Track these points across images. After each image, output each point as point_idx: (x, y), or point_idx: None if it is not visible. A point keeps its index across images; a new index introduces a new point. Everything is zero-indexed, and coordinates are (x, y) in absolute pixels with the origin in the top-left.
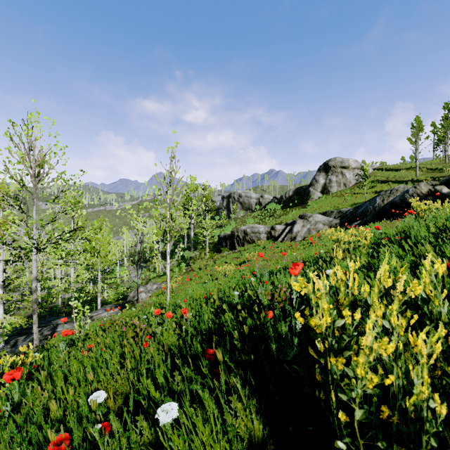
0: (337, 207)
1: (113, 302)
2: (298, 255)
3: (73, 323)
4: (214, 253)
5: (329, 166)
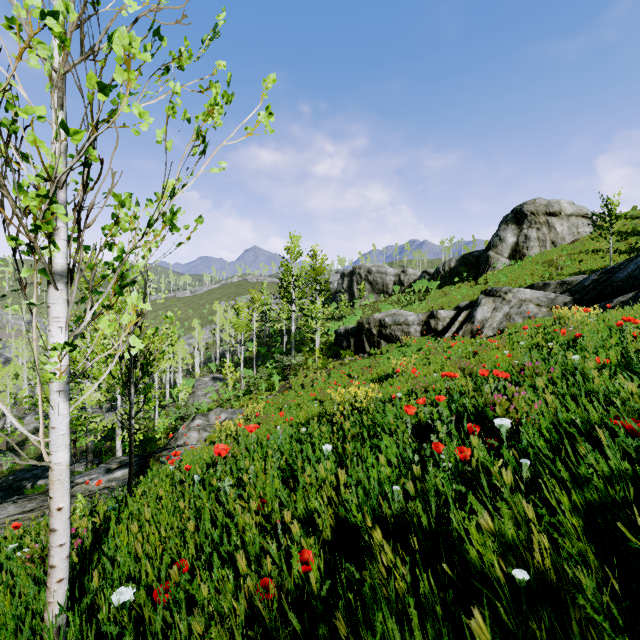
0: (547, 279)
1: (161, 439)
2: (615, 362)
3: (28, 502)
4: (328, 359)
5: (524, 213)
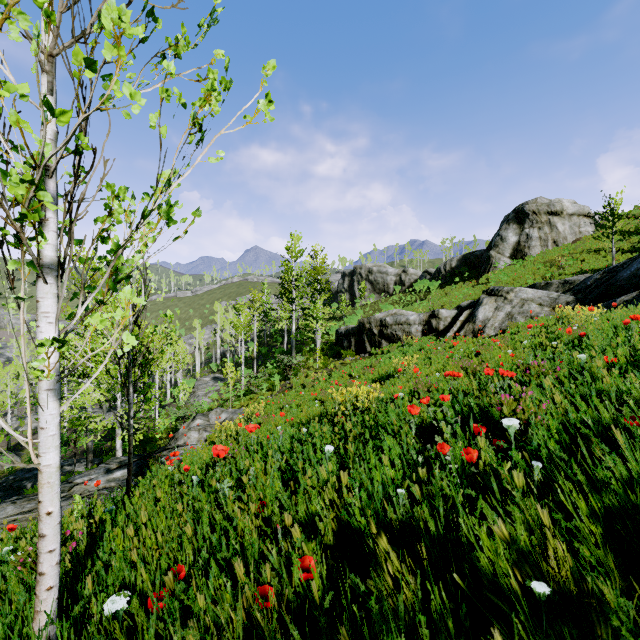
0: (549, 279)
1: (162, 439)
2: (624, 361)
3: (27, 503)
4: (329, 359)
5: (525, 212)
